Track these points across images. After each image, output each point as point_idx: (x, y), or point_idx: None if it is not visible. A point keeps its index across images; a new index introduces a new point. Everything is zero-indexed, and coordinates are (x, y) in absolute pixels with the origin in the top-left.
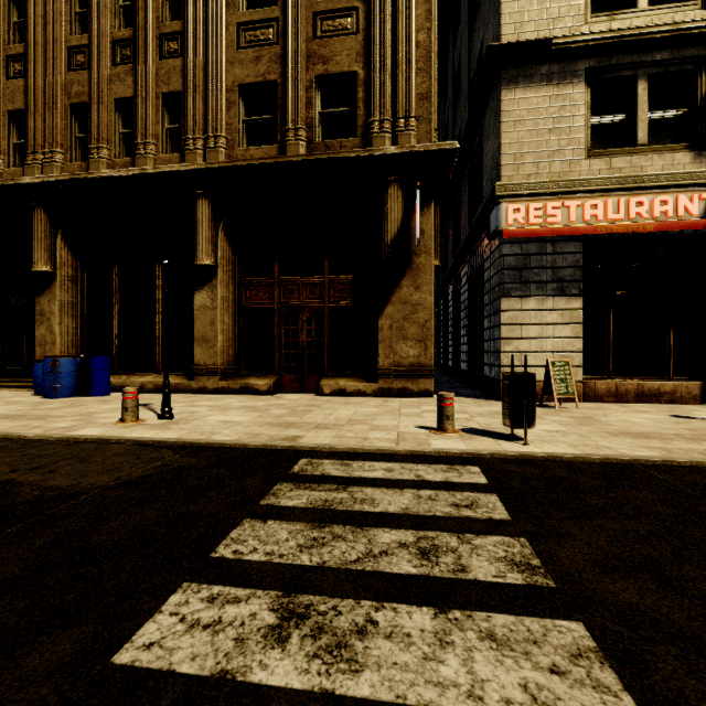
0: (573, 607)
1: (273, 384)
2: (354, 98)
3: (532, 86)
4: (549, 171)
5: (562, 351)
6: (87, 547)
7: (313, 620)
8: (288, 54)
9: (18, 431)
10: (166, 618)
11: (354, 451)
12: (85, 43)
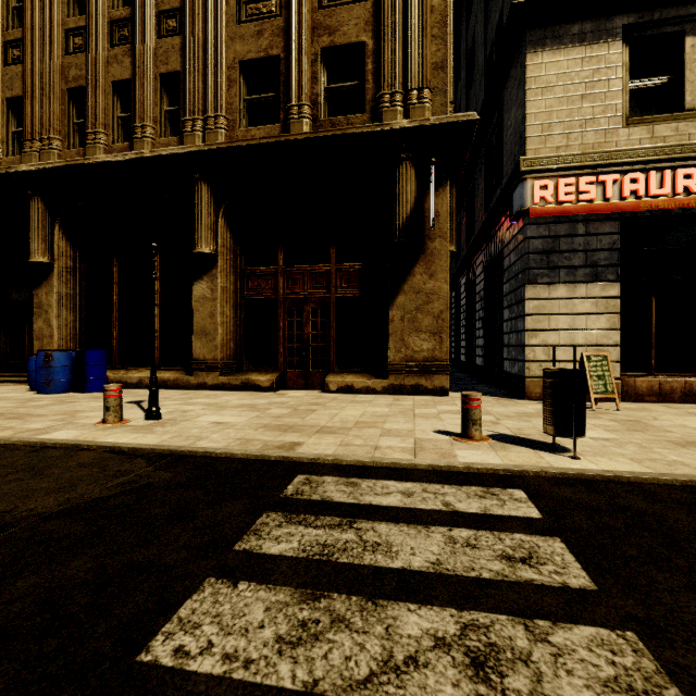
0: None
1: (275, 380)
2: (362, 71)
3: (561, 48)
4: (582, 142)
5: (596, 344)
6: None
7: None
8: (291, 26)
9: None
10: None
11: (363, 464)
12: (82, 25)
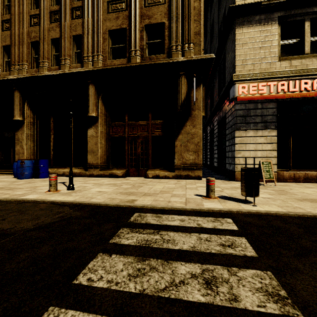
0: None
1: (124, 172)
2: (163, 35)
3: (251, 26)
4: (260, 68)
5: (266, 157)
6: (0, 274)
7: None
8: (131, 15)
9: None
10: None
11: (163, 209)
12: (37, 13)
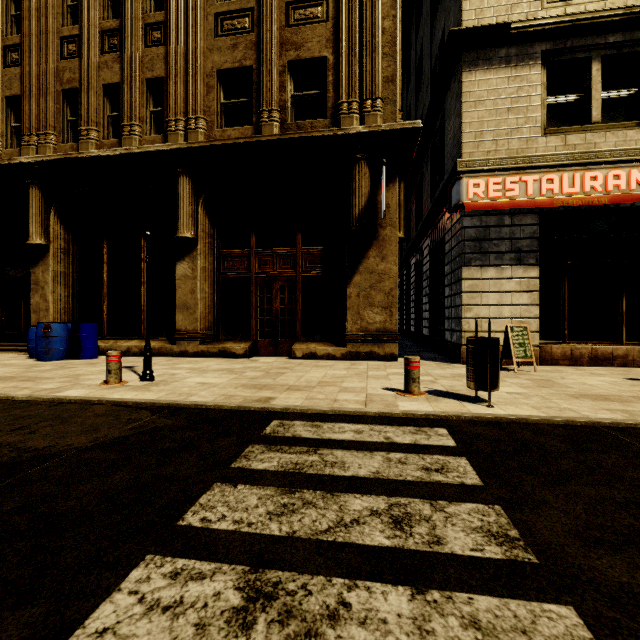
0: (560, 587)
1: (248, 348)
2: (324, 82)
3: (491, 68)
4: (508, 148)
5: (519, 317)
6: (54, 513)
7: (281, 601)
8: (263, 41)
9: (7, 392)
10: (124, 597)
11: (324, 413)
12: (76, 33)
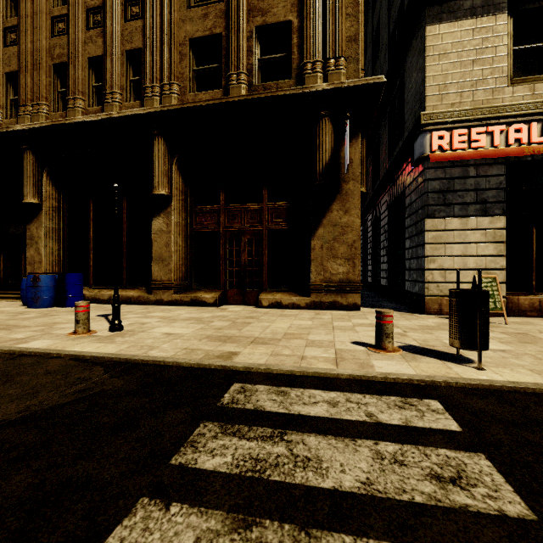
0: None
1: (218, 297)
2: (289, 45)
3: (455, 21)
4: (473, 99)
5: (485, 268)
6: None
7: None
8: (231, 9)
9: None
10: None
11: (291, 373)
12: (65, 13)
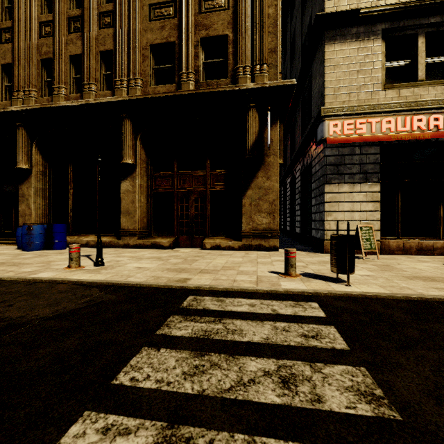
0: (423, 443)
1: (172, 242)
2: (226, 52)
3: (345, 42)
4: (358, 99)
5: (366, 220)
6: (16, 373)
7: None
8: (182, 24)
9: None
10: None
11: (227, 290)
12: (50, 19)
